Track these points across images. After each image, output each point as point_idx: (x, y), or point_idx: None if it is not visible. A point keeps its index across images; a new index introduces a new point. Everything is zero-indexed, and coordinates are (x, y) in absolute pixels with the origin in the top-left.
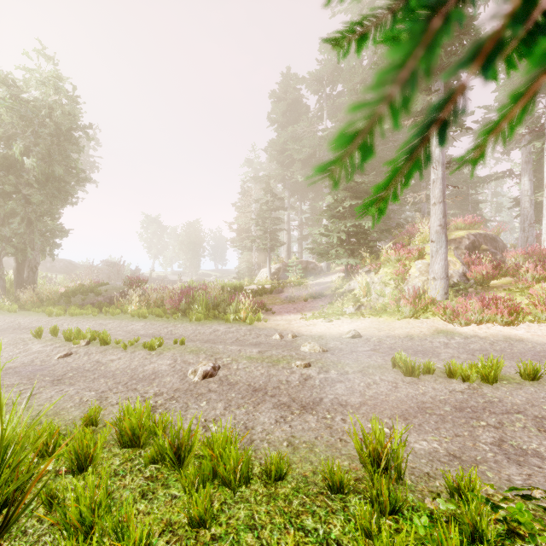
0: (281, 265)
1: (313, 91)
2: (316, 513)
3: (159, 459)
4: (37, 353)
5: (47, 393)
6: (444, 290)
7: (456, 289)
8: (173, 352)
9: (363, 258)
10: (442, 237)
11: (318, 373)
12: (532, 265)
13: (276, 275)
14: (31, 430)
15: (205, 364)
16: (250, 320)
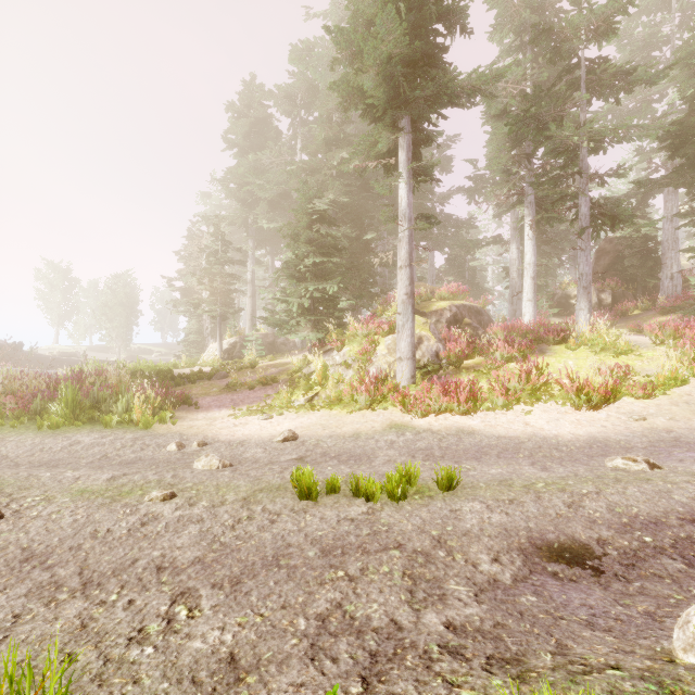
0: (237, 339)
1: (284, 112)
2: None
3: None
4: None
5: None
6: (411, 373)
7: (428, 371)
8: None
9: (329, 331)
10: (408, 308)
11: (177, 508)
12: (503, 343)
13: (231, 352)
14: None
15: None
16: (145, 422)
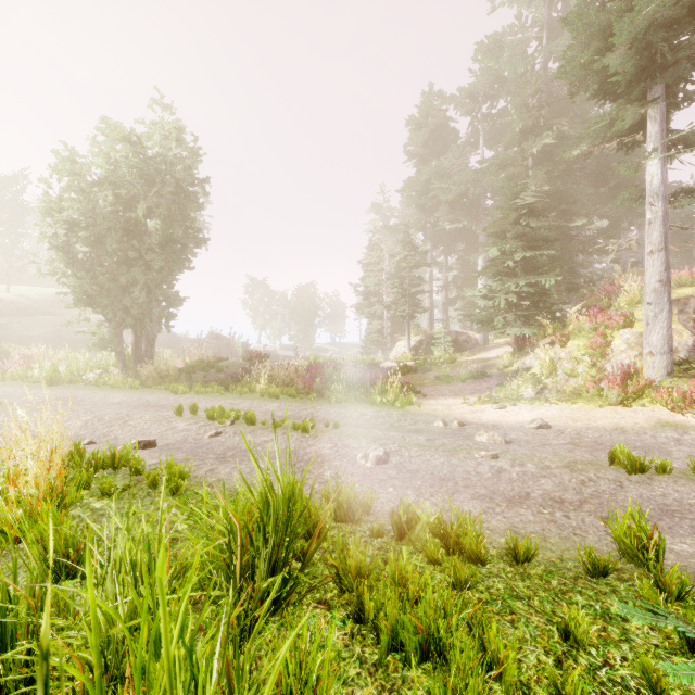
0: (423, 337)
1: (465, 112)
2: (583, 592)
3: (384, 533)
4: (185, 431)
5: (223, 469)
6: (667, 369)
7: (684, 368)
8: (329, 436)
9: (542, 326)
10: (663, 297)
11: (511, 466)
12: None
13: (417, 349)
14: (302, 485)
15: (375, 449)
16: (401, 403)
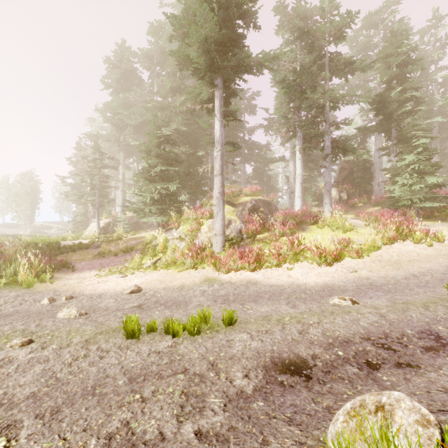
0: (111, 220)
1: (144, 67)
2: None
3: None
4: None
5: None
6: (222, 244)
7: (234, 242)
8: None
9: (171, 216)
10: (221, 202)
11: (31, 352)
12: (281, 224)
13: (106, 229)
14: None
15: None
16: (27, 283)
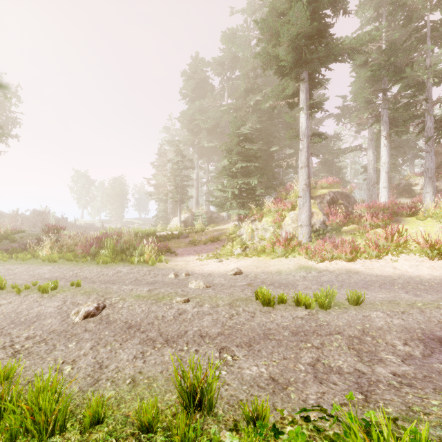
0: (189, 215)
1: (216, 74)
2: None
3: None
4: None
5: None
6: (309, 235)
7: (318, 234)
8: (66, 294)
9: (251, 209)
10: (307, 193)
11: (193, 307)
12: (370, 216)
13: (186, 222)
14: None
15: (89, 305)
16: (152, 262)
